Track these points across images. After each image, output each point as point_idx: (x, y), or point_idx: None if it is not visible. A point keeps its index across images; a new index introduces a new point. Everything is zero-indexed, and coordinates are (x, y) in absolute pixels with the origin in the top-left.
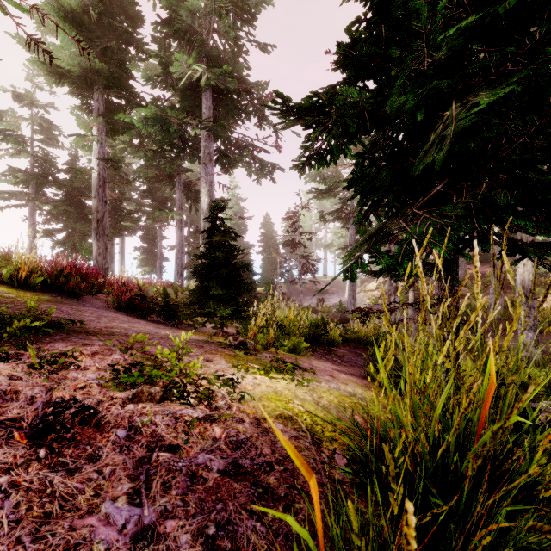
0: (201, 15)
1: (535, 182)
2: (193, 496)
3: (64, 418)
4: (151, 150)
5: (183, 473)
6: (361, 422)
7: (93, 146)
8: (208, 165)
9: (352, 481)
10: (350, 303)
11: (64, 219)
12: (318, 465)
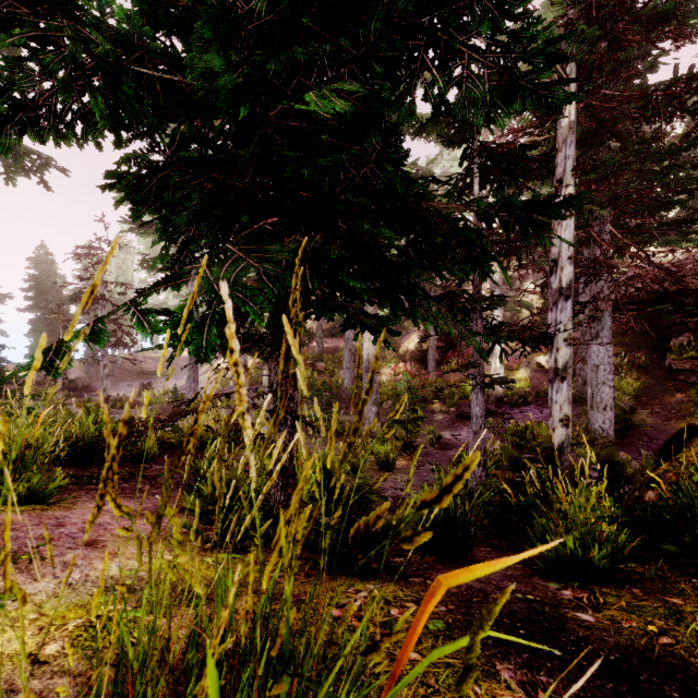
0: None
1: (370, 236)
2: None
3: None
4: None
5: None
6: None
7: None
8: None
9: None
10: (190, 388)
11: None
12: None
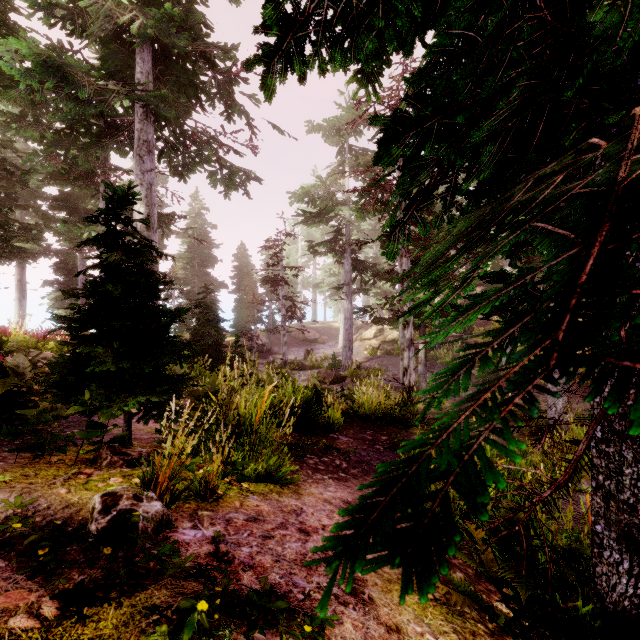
0: None
1: None
2: None
3: None
4: (54, 130)
5: None
6: None
7: None
8: (145, 159)
9: None
10: (346, 356)
11: None
12: None
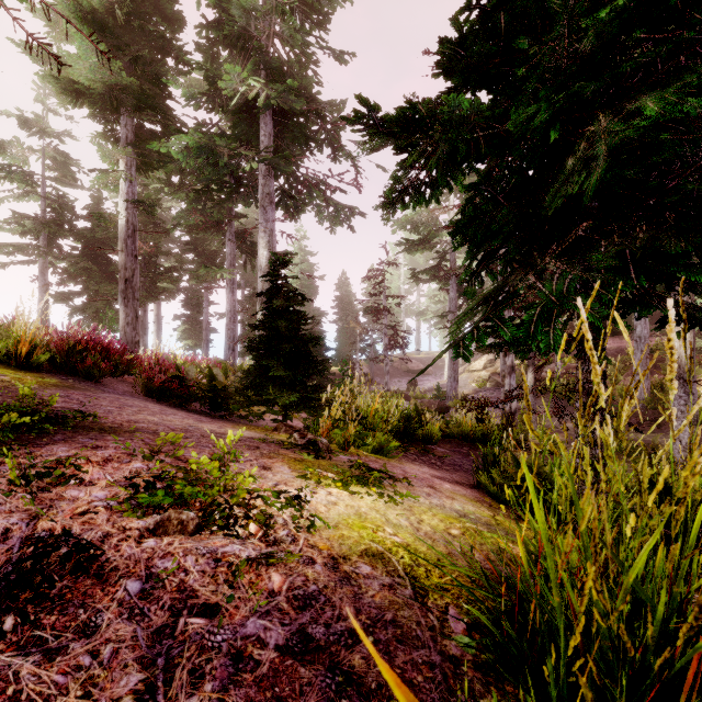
0: (258, 14)
1: None
2: (237, 692)
3: (49, 564)
4: (195, 190)
5: (224, 652)
6: (479, 559)
7: (120, 185)
8: (268, 209)
9: (476, 659)
10: (451, 387)
11: (83, 280)
12: (425, 632)
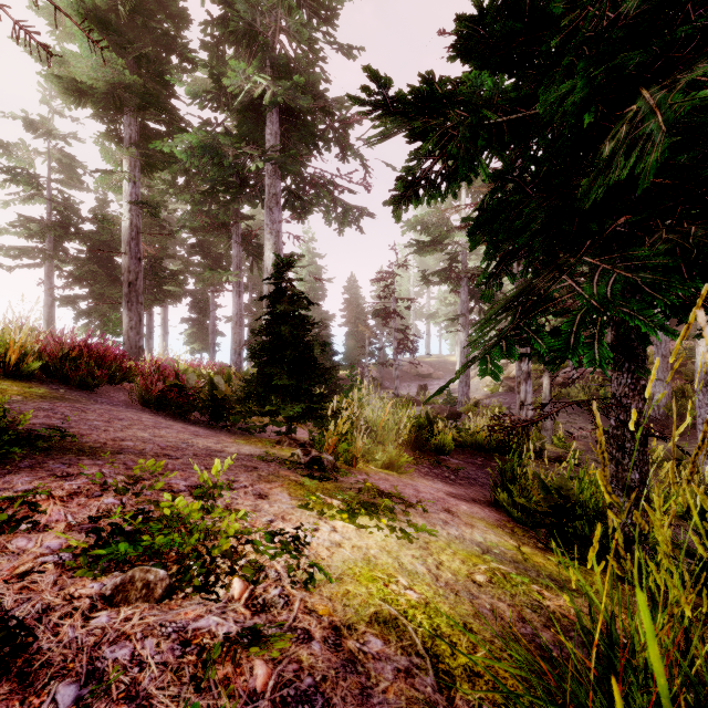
0: (263, 8)
1: None
2: None
3: None
4: (200, 191)
5: None
6: (512, 619)
7: (123, 186)
8: (274, 210)
9: None
10: (462, 392)
11: (89, 283)
12: None
